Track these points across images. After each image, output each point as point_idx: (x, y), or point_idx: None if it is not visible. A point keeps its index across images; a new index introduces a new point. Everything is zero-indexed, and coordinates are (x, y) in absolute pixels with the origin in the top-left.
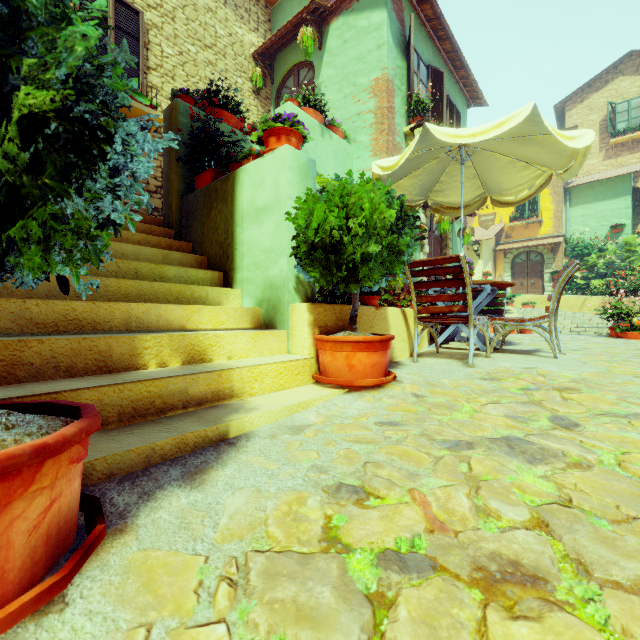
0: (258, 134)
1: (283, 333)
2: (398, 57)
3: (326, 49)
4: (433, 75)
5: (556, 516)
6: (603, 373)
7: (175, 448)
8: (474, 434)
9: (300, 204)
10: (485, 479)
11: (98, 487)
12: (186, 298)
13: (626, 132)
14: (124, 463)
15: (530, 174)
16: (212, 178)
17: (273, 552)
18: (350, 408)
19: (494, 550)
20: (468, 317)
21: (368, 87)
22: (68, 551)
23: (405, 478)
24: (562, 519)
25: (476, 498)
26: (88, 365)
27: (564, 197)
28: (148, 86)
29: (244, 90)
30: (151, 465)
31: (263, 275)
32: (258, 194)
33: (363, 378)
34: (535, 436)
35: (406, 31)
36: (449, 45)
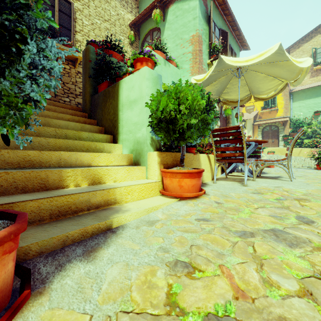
0: (131, 61)
1: (144, 168)
2: (204, 24)
3: (167, 21)
4: (222, 33)
5: (315, 287)
6: (320, 190)
7: (80, 235)
8: (253, 227)
9: (153, 97)
10: (265, 258)
11: (32, 260)
12: (92, 149)
13: None
14: (49, 245)
15: (275, 83)
16: (107, 86)
17: (134, 313)
18: (181, 210)
19: (280, 314)
20: (244, 159)
21: (188, 40)
22: (4, 309)
23: (216, 257)
24: (320, 289)
25: (262, 272)
26: (35, 186)
27: (289, 97)
28: (75, 41)
29: (125, 43)
30: (66, 245)
31: (133, 136)
32: (131, 93)
33: (187, 192)
34: (289, 229)
35: (208, 10)
36: (230, 18)
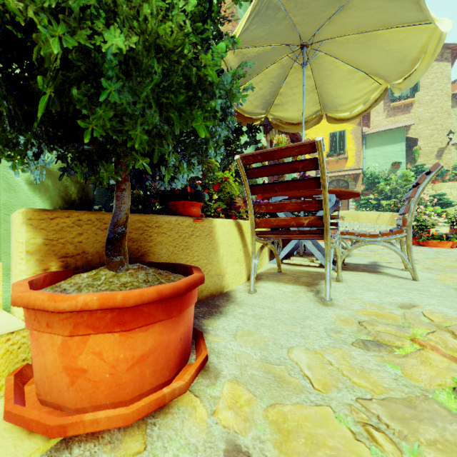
0: None
1: None
2: None
3: None
4: None
5: None
6: None
7: None
8: None
9: None
10: None
11: None
12: None
13: (400, 99)
14: None
15: (367, 87)
16: None
17: None
18: None
19: None
20: (323, 233)
21: None
22: None
23: None
24: None
25: None
26: None
27: (362, 141)
28: None
29: None
30: None
31: None
32: None
33: (111, 397)
34: None
35: None
36: None
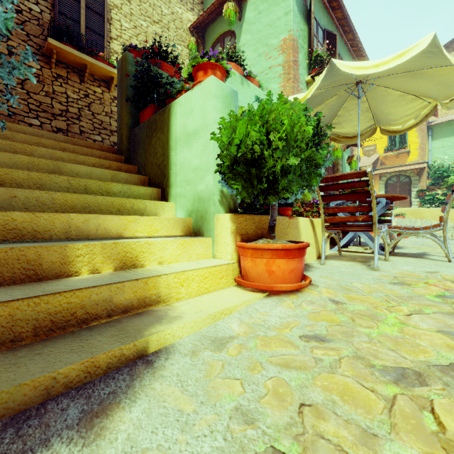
0: (188, 71)
1: (209, 240)
2: (301, 22)
3: (245, 20)
4: (328, 37)
5: None
6: None
7: (83, 373)
8: (416, 358)
9: (223, 123)
10: None
11: None
12: (127, 210)
13: None
14: (14, 400)
15: (417, 105)
16: (152, 112)
17: None
18: (272, 315)
19: None
20: (372, 226)
21: (277, 46)
22: None
23: (360, 443)
24: None
25: None
26: (16, 274)
27: (427, 133)
28: (110, 52)
29: (183, 55)
30: (52, 397)
31: (192, 190)
32: (188, 121)
33: (282, 283)
34: None
35: (307, 2)
36: (340, 14)
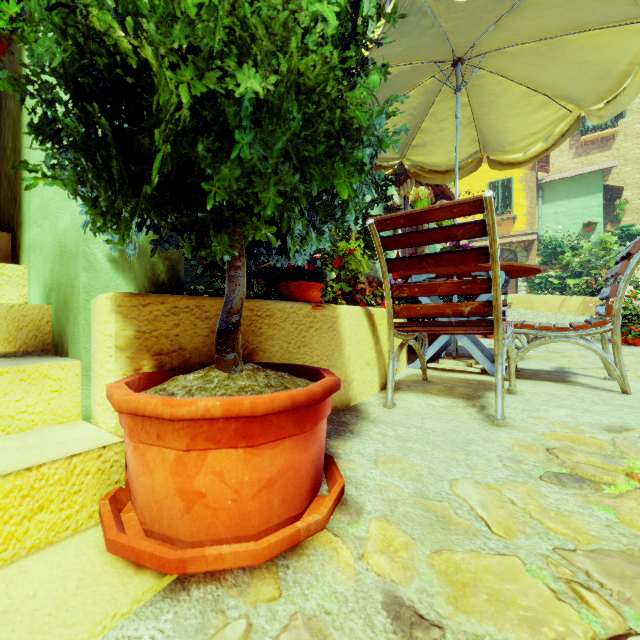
0: None
1: (67, 368)
2: None
3: None
4: None
5: None
6: None
7: None
8: None
9: None
10: None
11: None
12: None
13: (596, 130)
14: None
15: (549, 116)
16: (4, 53)
17: None
18: None
19: None
20: (491, 325)
21: None
22: None
23: None
24: None
25: None
26: None
27: (537, 194)
28: None
29: None
30: None
31: (51, 230)
32: None
33: (233, 529)
34: None
35: None
36: None
